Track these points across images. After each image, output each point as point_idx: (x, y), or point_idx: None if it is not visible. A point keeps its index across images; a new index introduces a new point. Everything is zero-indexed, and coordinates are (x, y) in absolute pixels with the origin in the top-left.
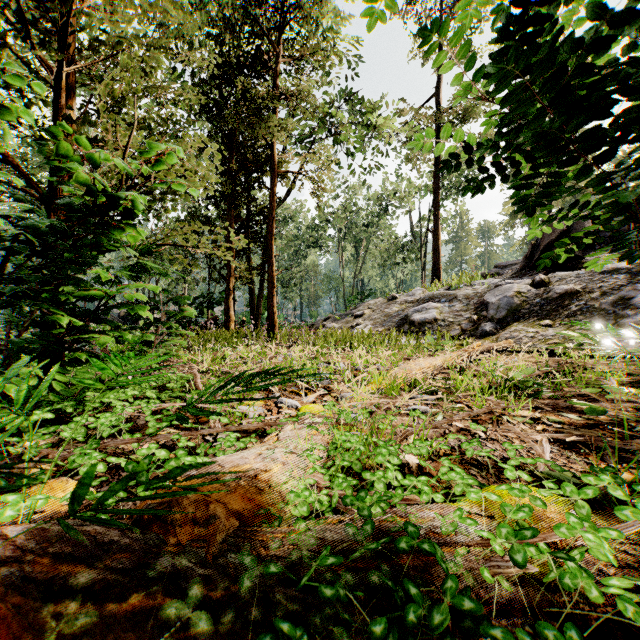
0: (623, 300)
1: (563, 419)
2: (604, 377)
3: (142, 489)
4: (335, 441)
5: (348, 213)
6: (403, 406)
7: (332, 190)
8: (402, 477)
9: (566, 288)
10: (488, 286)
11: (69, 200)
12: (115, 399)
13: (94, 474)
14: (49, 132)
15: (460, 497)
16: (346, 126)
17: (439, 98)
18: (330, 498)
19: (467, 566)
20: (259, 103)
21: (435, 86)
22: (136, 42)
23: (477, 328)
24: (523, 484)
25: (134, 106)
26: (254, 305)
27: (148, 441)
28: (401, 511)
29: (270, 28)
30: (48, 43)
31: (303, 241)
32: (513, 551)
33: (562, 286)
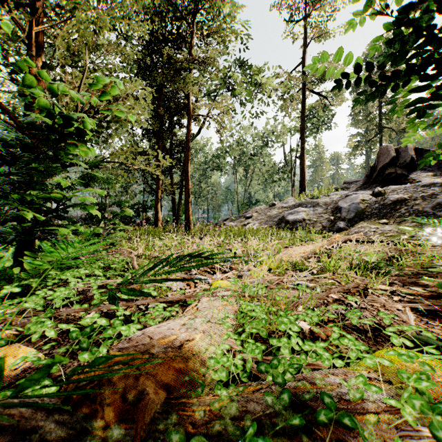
0: (439, 205)
1: (412, 291)
2: (431, 260)
3: (82, 355)
4: (241, 310)
5: (240, 146)
6: (288, 281)
7: (230, 128)
8: (302, 342)
9: (397, 197)
10: (340, 196)
11: (30, 118)
12: (71, 276)
13: (2, 367)
14: (14, 65)
15: (351, 360)
16: (240, 84)
17: (304, 65)
18: (243, 362)
19: (379, 434)
20: (179, 66)
21: (302, 57)
22: (87, 7)
23: (334, 225)
24: (402, 348)
25: (86, 54)
26: (175, 210)
27: (93, 310)
28: (306, 374)
29: (187, 14)
30: (21, 7)
31: (209, 166)
32: (433, 426)
33: (394, 195)
